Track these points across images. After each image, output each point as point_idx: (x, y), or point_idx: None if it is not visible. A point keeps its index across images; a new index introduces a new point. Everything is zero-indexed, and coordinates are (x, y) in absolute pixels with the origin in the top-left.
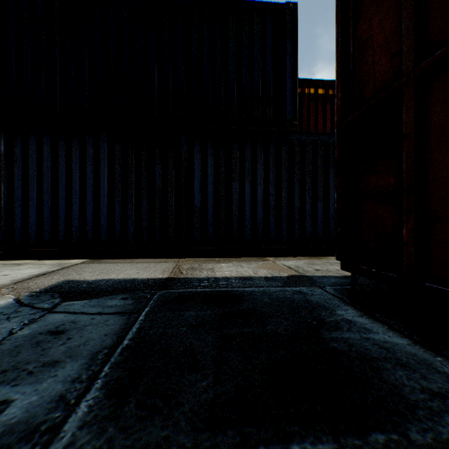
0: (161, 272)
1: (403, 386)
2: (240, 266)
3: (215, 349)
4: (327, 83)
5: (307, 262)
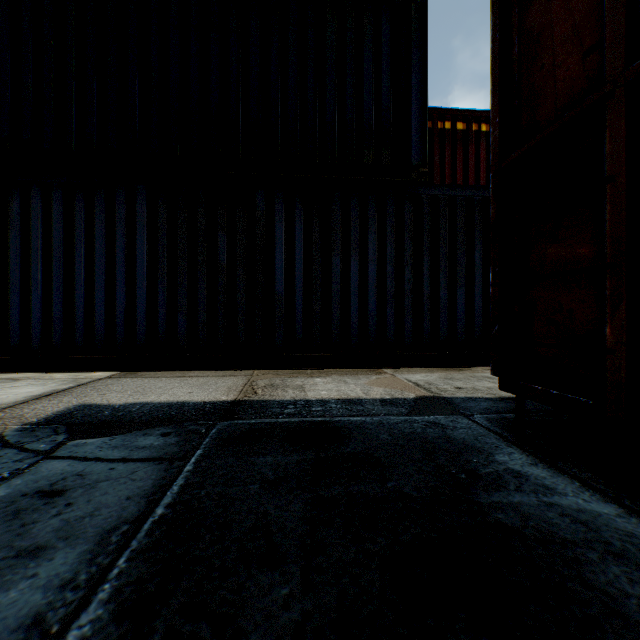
0: (225, 392)
1: (624, 598)
2: (344, 382)
3: (304, 523)
4: (470, 114)
5: (443, 375)
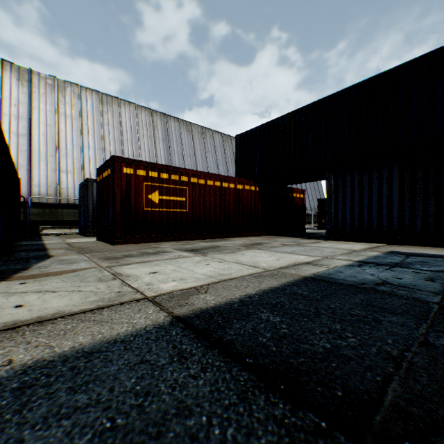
0: None
1: None
2: None
3: None
4: None
5: None
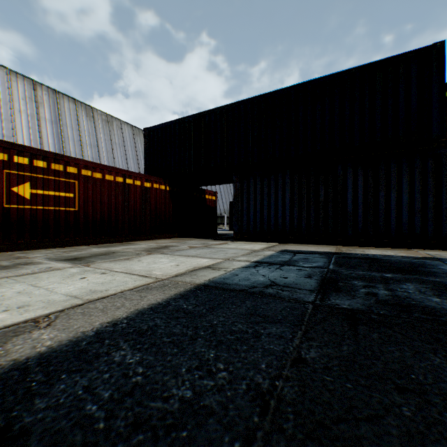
0: (329, 250)
1: (439, 275)
2: (384, 251)
3: (367, 265)
4: None
5: None
